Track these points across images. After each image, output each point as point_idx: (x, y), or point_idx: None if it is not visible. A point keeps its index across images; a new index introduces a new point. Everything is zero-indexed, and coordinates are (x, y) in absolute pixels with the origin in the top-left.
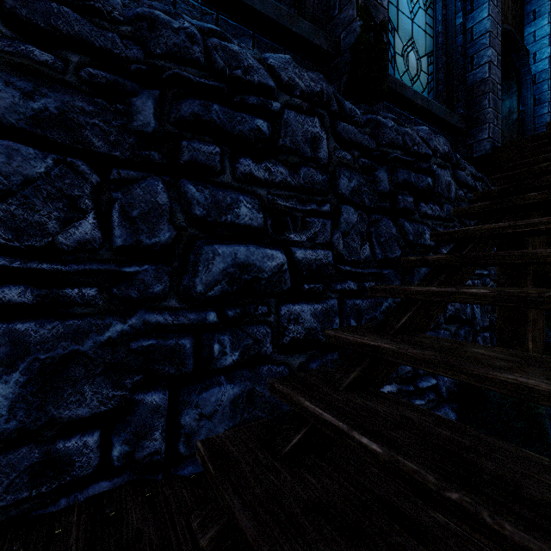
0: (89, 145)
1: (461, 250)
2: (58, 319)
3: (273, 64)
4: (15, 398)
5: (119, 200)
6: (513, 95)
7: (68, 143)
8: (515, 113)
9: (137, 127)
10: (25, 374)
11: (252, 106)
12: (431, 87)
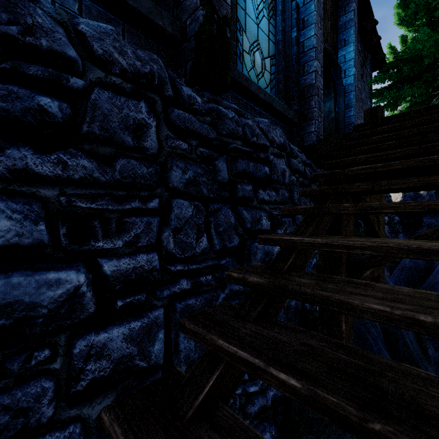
0: None
1: (283, 263)
2: None
3: (84, 31)
4: None
5: None
6: (332, 99)
7: None
8: (333, 112)
9: None
10: None
11: (35, 78)
12: (273, 84)
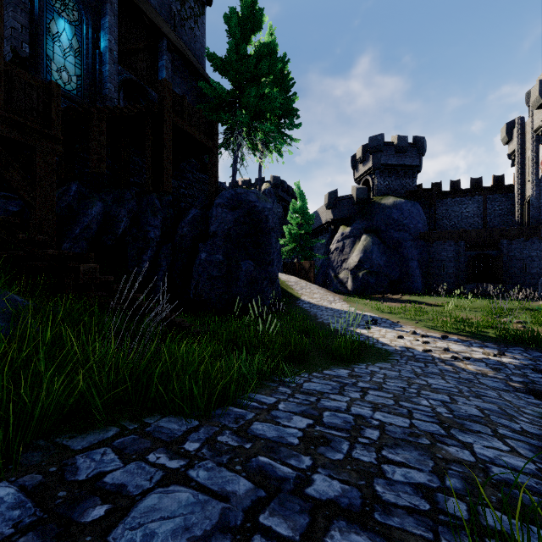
0: None
1: None
2: None
3: None
4: None
5: None
6: None
7: None
8: None
9: None
10: None
11: None
12: (80, 90)
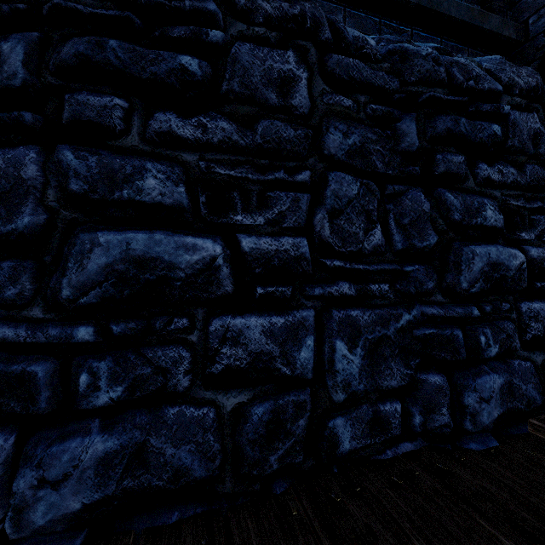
0: (374, 167)
1: None
2: (369, 309)
3: (488, 67)
4: (360, 367)
5: (391, 210)
6: None
7: (363, 168)
8: None
9: (404, 148)
10: (362, 349)
11: (485, 113)
12: None
